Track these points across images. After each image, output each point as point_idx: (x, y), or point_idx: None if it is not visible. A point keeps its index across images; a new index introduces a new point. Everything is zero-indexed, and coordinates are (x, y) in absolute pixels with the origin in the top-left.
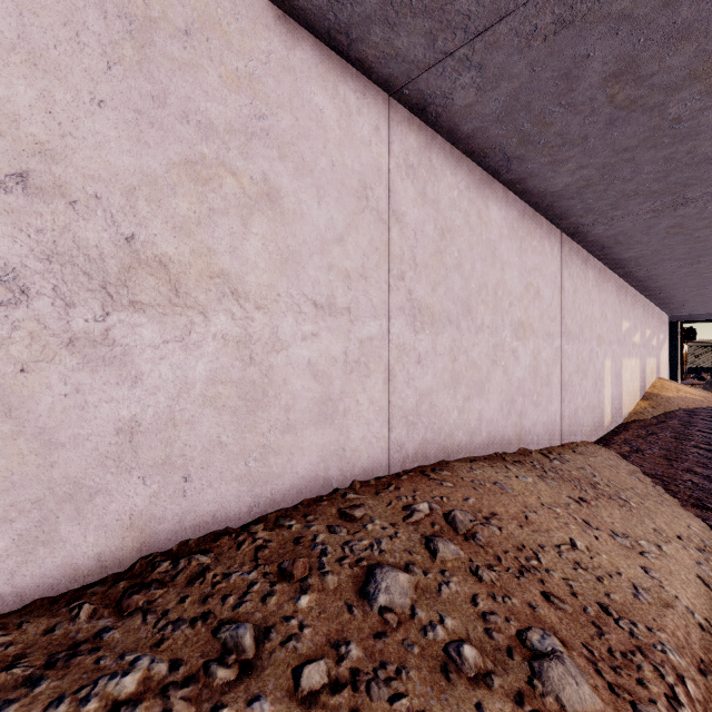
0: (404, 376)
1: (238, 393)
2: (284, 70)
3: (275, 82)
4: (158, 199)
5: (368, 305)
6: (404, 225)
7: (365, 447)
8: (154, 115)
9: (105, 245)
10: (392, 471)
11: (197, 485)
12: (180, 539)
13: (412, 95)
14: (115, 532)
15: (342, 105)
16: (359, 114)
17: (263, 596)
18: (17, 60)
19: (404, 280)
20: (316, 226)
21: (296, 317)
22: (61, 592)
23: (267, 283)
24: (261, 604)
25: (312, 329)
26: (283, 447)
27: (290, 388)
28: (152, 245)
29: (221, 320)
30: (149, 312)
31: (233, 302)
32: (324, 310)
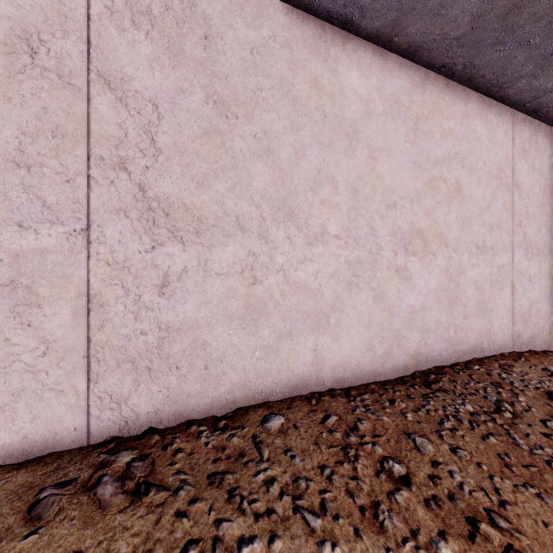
0: (521, 290)
1: (446, 296)
2: (463, 118)
3: (460, 126)
4: (420, 202)
5: (502, 245)
6: (521, 190)
7: (500, 333)
8: (418, 162)
9: (405, 226)
10: (514, 350)
11: (432, 341)
12: (426, 365)
13: (531, 105)
14: (407, 356)
15: (489, 126)
16: (497, 127)
17: (496, 392)
18: (383, 155)
19: (521, 227)
20: (477, 201)
21: (468, 254)
22: (394, 378)
23: (457, 237)
24: (499, 395)
25: (475, 261)
26: (463, 327)
27: (466, 294)
28: (418, 224)
29: (440, 258)
30: (417, 255)
31: (444, 248)
32: (480, 250)
